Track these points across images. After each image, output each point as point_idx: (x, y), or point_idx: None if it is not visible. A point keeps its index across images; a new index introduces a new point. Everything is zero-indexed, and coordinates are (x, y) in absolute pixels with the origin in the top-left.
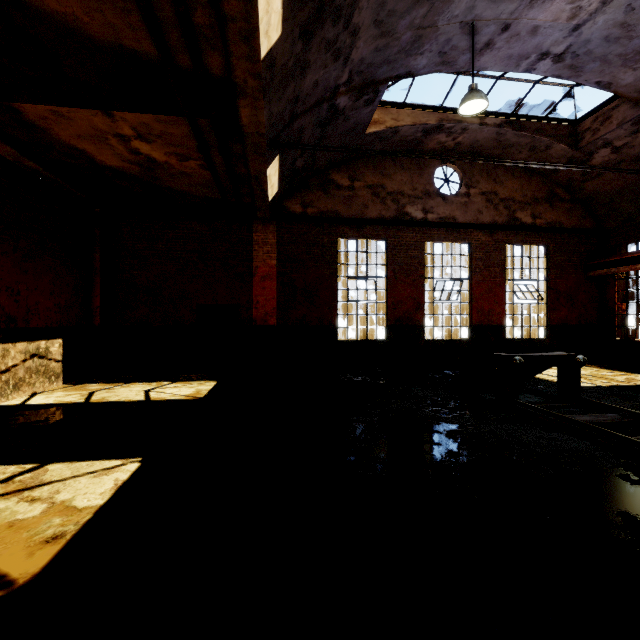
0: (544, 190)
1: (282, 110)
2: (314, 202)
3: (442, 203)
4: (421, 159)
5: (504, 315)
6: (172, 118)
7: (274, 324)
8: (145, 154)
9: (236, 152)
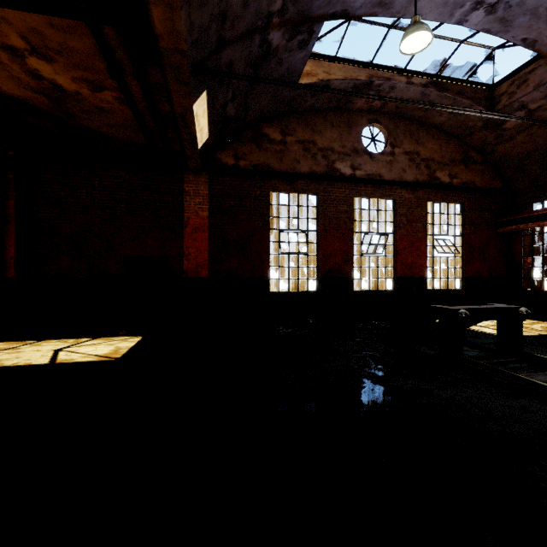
0: (460, 152)
1: (206, 25)
2: (246, 155)
3: (369, 161)
4: (350, 118)
5: (425, 267)
6: (69, 23)
7: (206, 276)
8: (48, 79)
9: (156, 81)
